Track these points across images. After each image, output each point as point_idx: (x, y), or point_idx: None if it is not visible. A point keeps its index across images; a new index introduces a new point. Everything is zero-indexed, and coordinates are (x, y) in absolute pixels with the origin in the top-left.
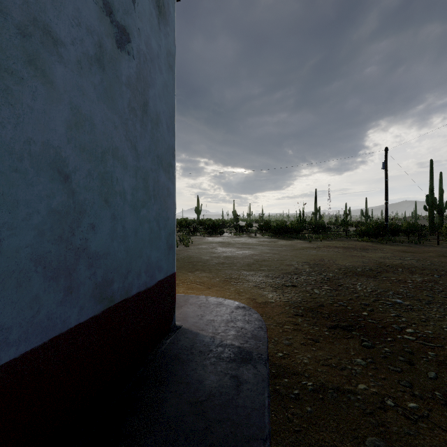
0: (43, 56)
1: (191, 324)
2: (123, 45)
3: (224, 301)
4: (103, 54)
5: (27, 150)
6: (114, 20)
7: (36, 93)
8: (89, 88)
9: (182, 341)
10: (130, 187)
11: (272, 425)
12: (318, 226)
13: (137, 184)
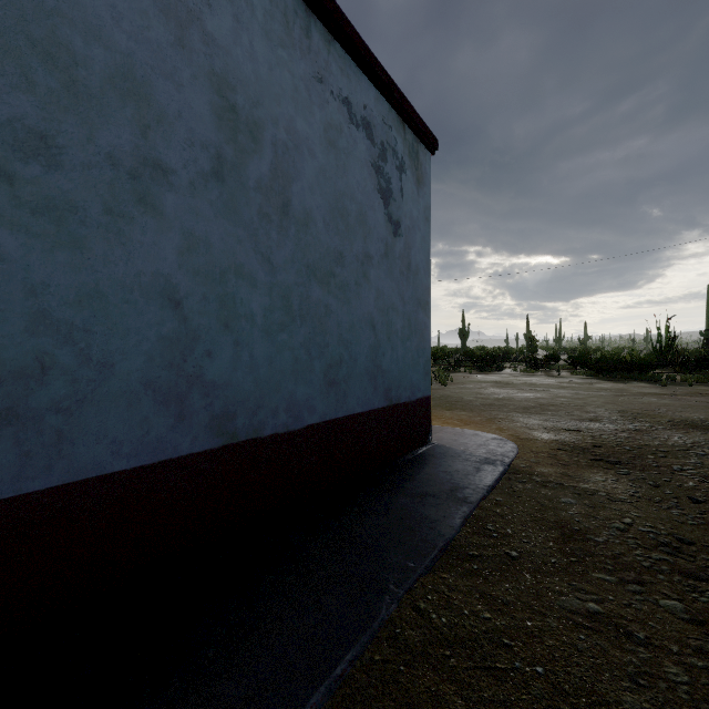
0: (367, 270)
1: (445, 443)
2: (397, 232)
3: (481, 433)
4: (387, 248)
5: (363, 318)
6: (392, 221)
7: (365, 289)
8: (382, 273)
9: (437, 450)
10: (400, 327)
11: (497, 487)
12: (695, 359)
13: (404, 324)
